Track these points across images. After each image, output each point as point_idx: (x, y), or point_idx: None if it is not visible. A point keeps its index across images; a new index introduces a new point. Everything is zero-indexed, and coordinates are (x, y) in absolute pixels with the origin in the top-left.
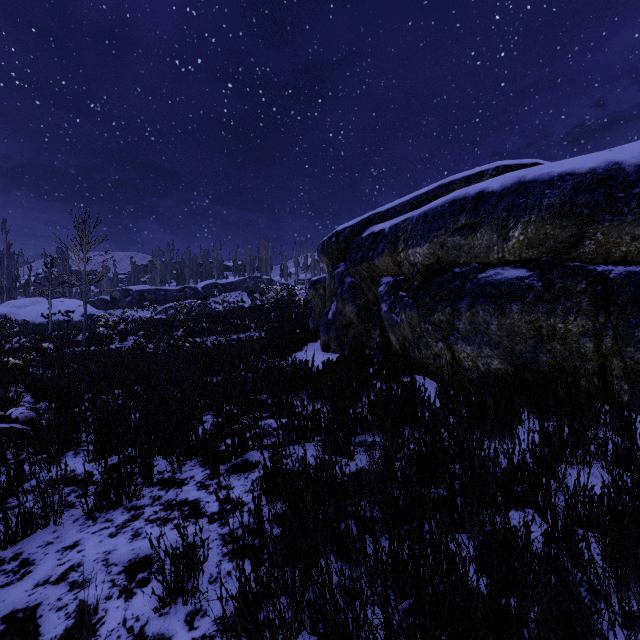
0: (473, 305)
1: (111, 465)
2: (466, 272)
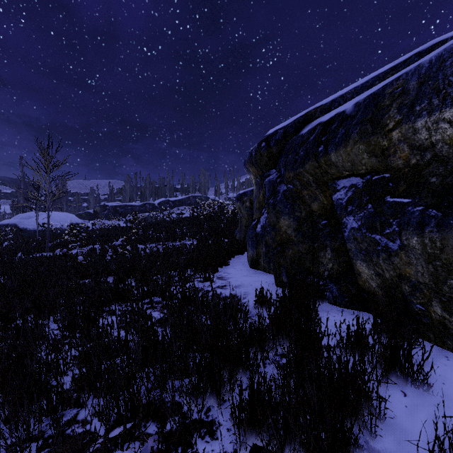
0: None
1: None
2: None
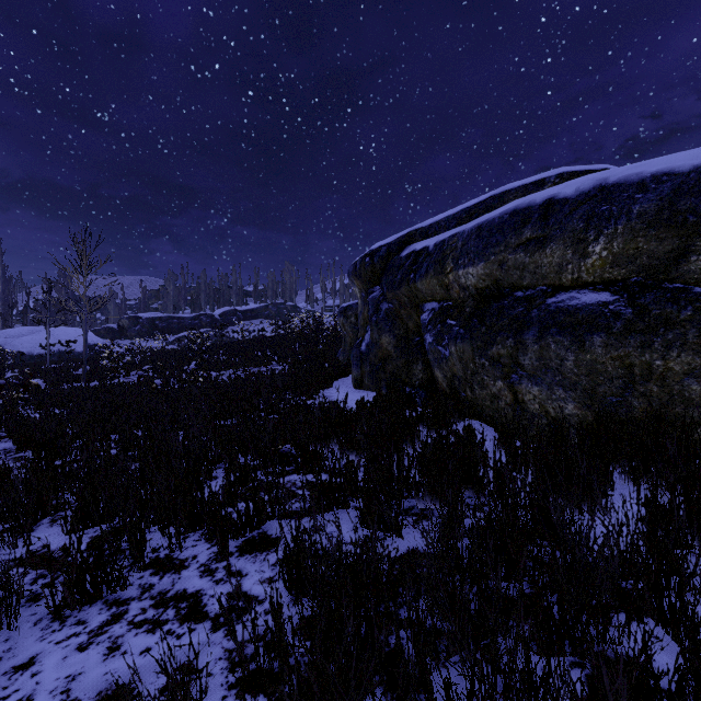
0: (542, 336)
1: (94, 538)
2: (531, 296)
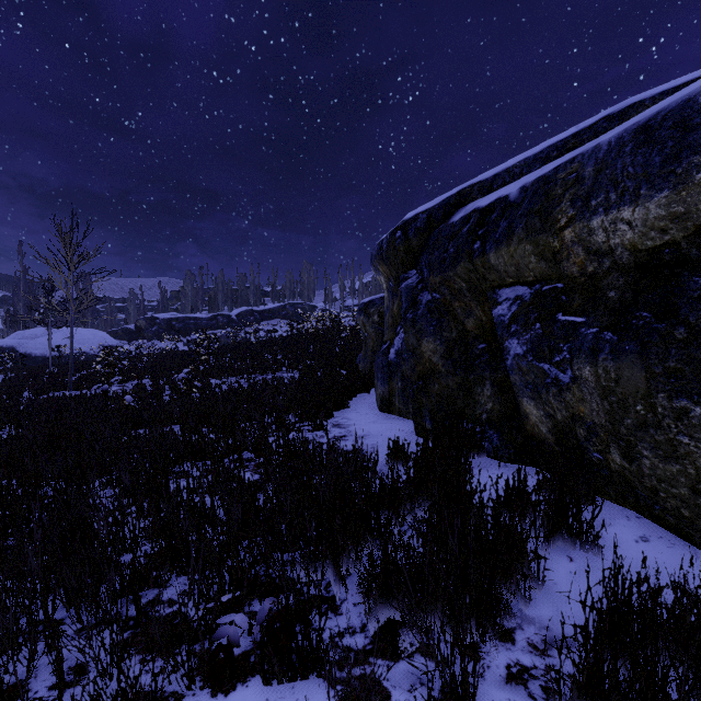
0: None
1: None
2: None
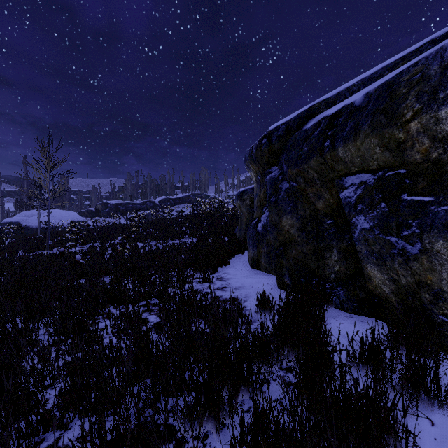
0: None
1: None
2: None
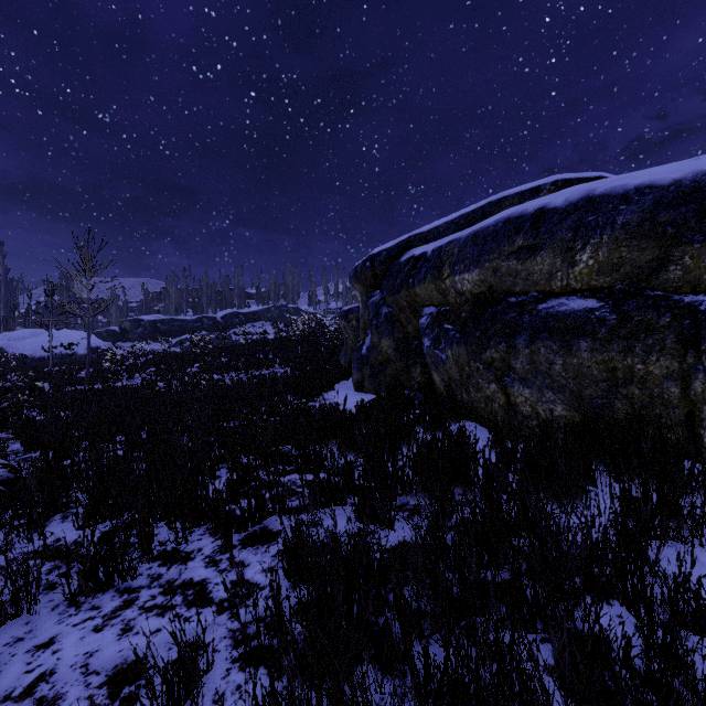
0: (533, 341)
1: (104, 533)
2: (523, 302)
